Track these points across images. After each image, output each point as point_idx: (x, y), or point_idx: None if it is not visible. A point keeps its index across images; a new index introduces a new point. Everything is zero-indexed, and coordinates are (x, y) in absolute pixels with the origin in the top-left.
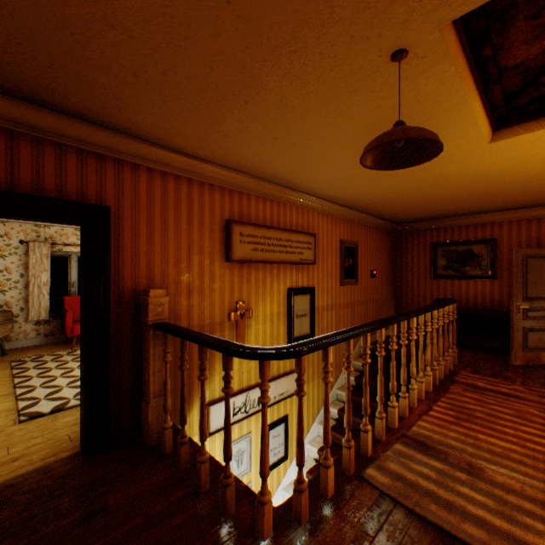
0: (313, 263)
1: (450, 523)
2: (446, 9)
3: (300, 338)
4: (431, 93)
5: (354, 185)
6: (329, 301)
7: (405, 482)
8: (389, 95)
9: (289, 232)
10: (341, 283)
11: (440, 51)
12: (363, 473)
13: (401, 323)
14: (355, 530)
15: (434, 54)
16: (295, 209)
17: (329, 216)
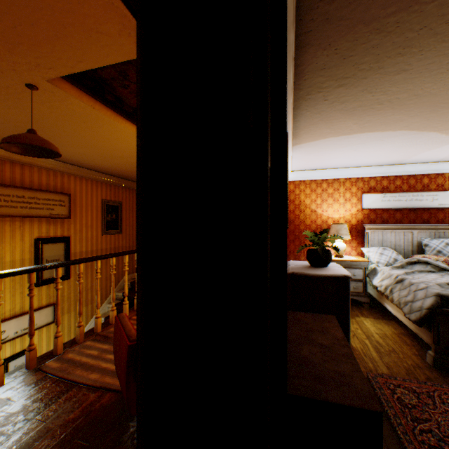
0: (68, 217)
1: (83, 376)
2: (39, 72)
3: (52, 279)
4: (84, 113)
5: (96, 159)
6: (89, 248)
7: (72, 362)
8: (54, 107)
9: (36, 191)
10: (104, 233)
11: (62, 92)
12: (42, 365)
13: (112, 259)
14: (3, 402)
15: (60, 92)
16: (47, 172)
17: (89, 180)
